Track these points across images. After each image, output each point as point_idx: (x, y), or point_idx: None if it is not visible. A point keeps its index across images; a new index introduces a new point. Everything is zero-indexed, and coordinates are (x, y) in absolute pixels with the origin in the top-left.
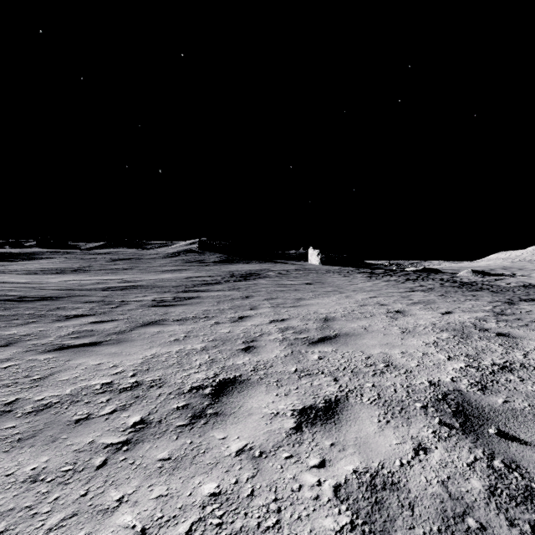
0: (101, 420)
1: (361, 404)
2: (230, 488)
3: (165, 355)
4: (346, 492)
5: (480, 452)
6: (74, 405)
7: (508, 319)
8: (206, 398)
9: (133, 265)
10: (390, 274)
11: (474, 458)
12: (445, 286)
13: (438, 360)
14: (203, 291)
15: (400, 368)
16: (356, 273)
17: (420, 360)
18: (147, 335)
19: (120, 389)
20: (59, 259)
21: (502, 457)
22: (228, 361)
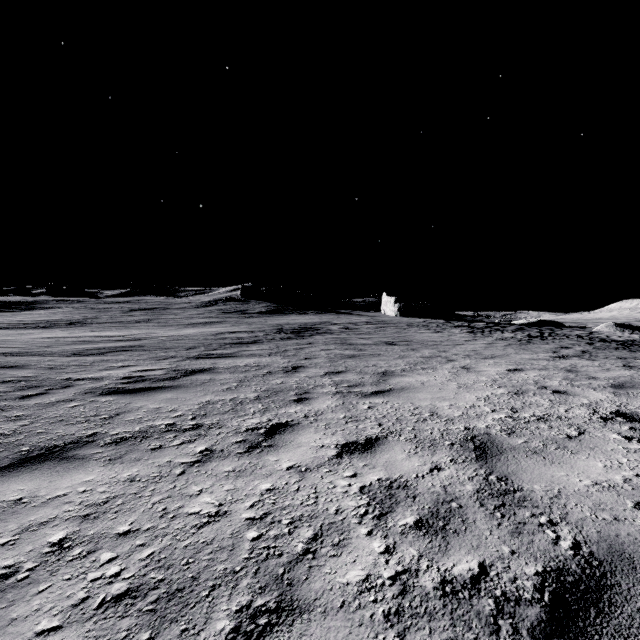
0: None
1: None
2: None
3: None
4: None
5: None
6: None
7: None
8: None
9: (152, 316)
10: (498, 329)
11: None
12: (601, 347)
13: None
14: (227, 356)
15: None
16: (450, 328)
17: None
18: None
19: None
20: (64, 309)
21: None
22: None
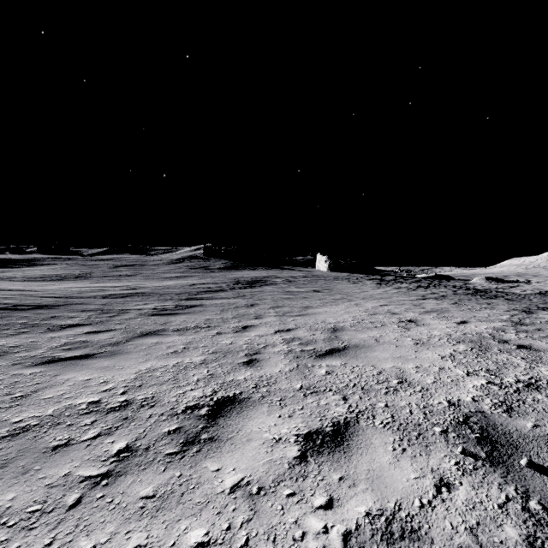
0: (82, 446)
1: (373, 427)
2: (221, 536)
3: (160, 369)
4: (357, 543)
5: (512, 490)
6: (55, 428)
7: (528, 330)
8: (202, 420)
9: (136, 271)
10: (401, 281)
11: (506, 497)
12: (458, 293)
13: (456, 376)
14: (207, 299)
15: (415, 385)
16: (365, 280)
17: (437, 376)
18: (144, 347)
19: (108, 410)
20: (60, 265)
21: (539, 497)
22: (228, 376)
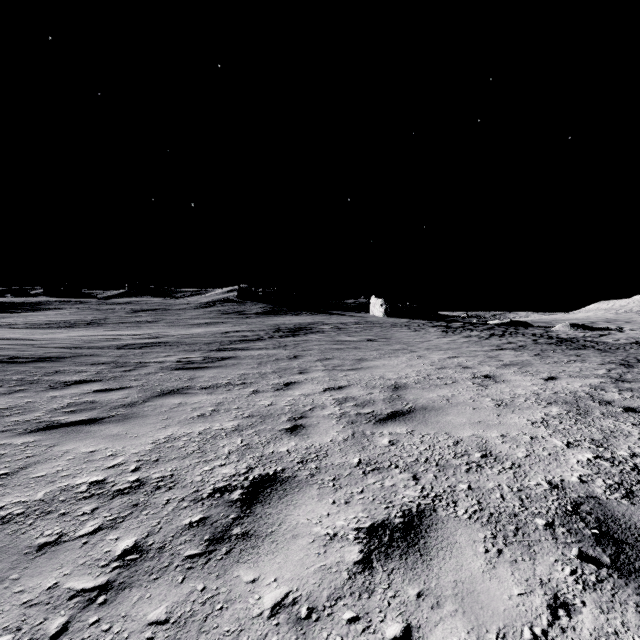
0: (76, 545)
1: (456, 519)
2: None
3: (183, 438)
4: None
5: None
6: (44, 518)
7: (633, 388)
8: (233, 507)
9: (158, 317)
10: (470, 328)
11: None
12: (539, 343)
13: (554, 448)
14: (241, 349)
15: (504, 459)
16: (429, 327)
17: (529, 448)
18: (164, 409)
19: (114, 493)
20: (70, 310)
21: None
22: (267, 447)
